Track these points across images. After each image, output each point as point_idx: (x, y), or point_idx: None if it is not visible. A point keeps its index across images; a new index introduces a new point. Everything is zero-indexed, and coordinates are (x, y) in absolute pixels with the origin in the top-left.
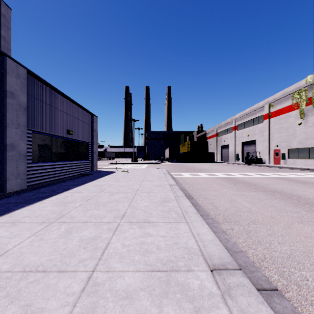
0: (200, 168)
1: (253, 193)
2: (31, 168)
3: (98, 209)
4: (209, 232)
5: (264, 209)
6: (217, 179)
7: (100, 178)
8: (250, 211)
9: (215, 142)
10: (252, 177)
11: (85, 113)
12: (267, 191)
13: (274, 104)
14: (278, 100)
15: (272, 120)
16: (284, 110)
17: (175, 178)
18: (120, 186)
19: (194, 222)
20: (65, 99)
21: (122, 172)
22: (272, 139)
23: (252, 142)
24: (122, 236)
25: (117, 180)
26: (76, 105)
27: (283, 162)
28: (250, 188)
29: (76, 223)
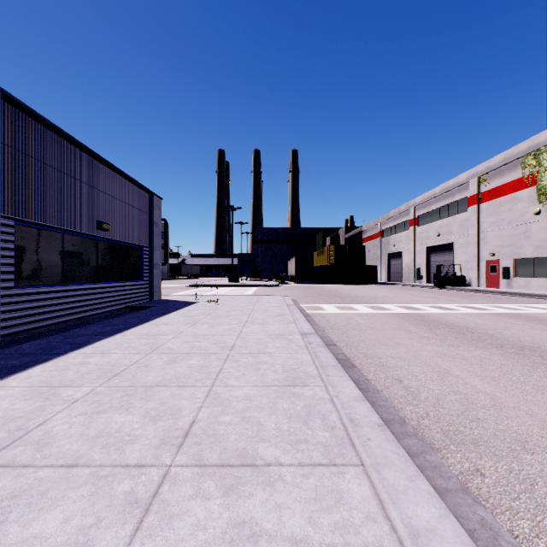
0: (353, 295)
1: (479, 352)
2: (12, 297)
3: (126, 410)
4: (445, 521)
5: (527, 397)
6: (391, 317)
7: (161, 318)
8: (498, 404)
9: (378, 247)
10: (459, 314)
11: (137, 190)
12: (505, 346)
13: (489, 177)
14: (495, 170)
15: (483, 207)
16: (508, 188)
17: (310, 317)
18: (197, 336)
19: (383, 467)
20: (92, 160)
21: (207, 304)
22: (484, 241)
23: (447, 247)
24: (162, 544)
25: (194, 321)
26: (118, 173)
27: (506, 284)
28: (467, 338)
29: (42, 469)
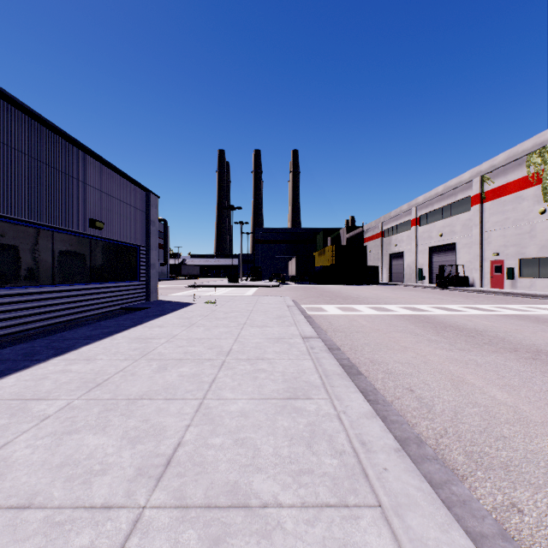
0: (355, 295)
1: (492, 357)
2: None
3: (102, 429)
4: None
5: None
6: (396, 319)
7: (156, 320)
8: (523, 418)
9: (379, 248)
10: (465, 316)
11: (132, 188)
12: (519, 350)
13: (493, 176)
14: (499, 168)
15: (487, 207)
16: (512, 187)
17: (311, 318)
18: (191, 340)
19: (406, 510)
20: (84, 155)
21: (205, 305)
22: (488, 241)
23: (449, 247)
24: None
25: (190, 323)
26: (112, 170)
27: (510, 284)
28: (478, 342)
29: None
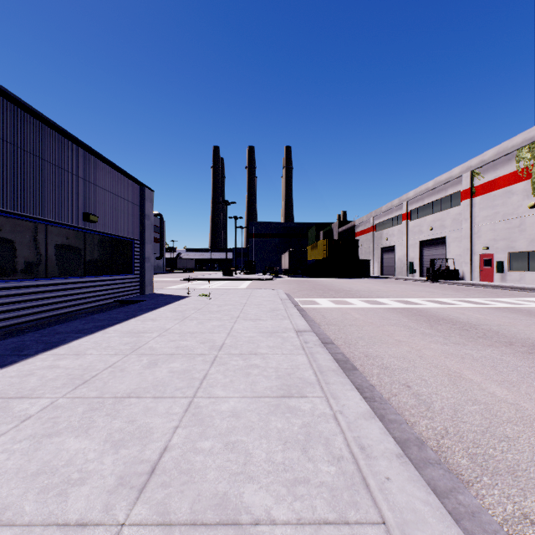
0: (347, 288)
1: (488, 351)
2: None
3: (84, 431)
4: None
5: None
6: (388, 312)
7: (149, 313)
8: (525, 417)
9: (370, 241)
10: (457, 309)
11: (127, 182)
12: (515, 344)
13: (482, 171)
14: (489, 163)
15: (477, 201)
16: (502, 182)
17: (304, 311)
18: (184, 334)
19: (414, 529)
20: (78, 149)
21: (199, 299)
22: (478, 235)
23: (440, 241)
24: None
25: (183, 317)
26: (106, 164)
27: (500, 277)
28: (472, 335)
29: None
